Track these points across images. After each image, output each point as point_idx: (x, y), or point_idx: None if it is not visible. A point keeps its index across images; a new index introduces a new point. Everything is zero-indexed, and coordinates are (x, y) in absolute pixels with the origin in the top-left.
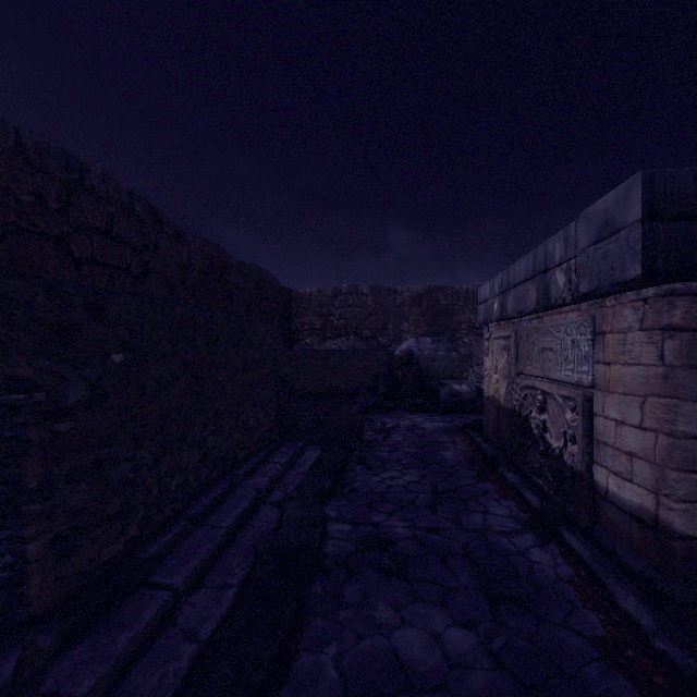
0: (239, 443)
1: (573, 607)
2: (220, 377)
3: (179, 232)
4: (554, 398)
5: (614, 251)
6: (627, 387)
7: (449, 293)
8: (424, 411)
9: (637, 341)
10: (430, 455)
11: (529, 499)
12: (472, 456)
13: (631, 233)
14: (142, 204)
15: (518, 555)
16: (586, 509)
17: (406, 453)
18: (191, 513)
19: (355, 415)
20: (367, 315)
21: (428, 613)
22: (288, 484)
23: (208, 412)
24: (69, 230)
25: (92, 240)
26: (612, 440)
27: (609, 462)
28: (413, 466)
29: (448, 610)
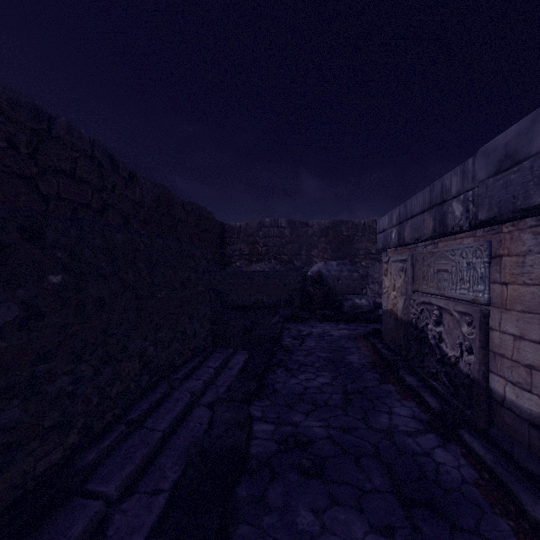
0: (177, 351)
1: (482, 512)
2: (160, 295)
3: (133, 175)
4: (451, 313)
5: (516, 180)
6: (526, 305)
7: (350, 226)
8: (331, 320)
9: (537, 263)
10: (339, 359)
11: (429, 401)
12: (374, 360)
13: (535, 162)
14: (101, 151)
15: (424, 456)
16: (483, 412)
17: (319, 357)
18: (130, 417)
19: (276, 324)
20: (285, 243)
21: (347, 518)
22: (219, 386)
23: (148, 325)
24: (37, 171)
25: (57, 180)
26: (509, 353)
27: (506, 372)
28: (325, 369)
29: (365, 514)
